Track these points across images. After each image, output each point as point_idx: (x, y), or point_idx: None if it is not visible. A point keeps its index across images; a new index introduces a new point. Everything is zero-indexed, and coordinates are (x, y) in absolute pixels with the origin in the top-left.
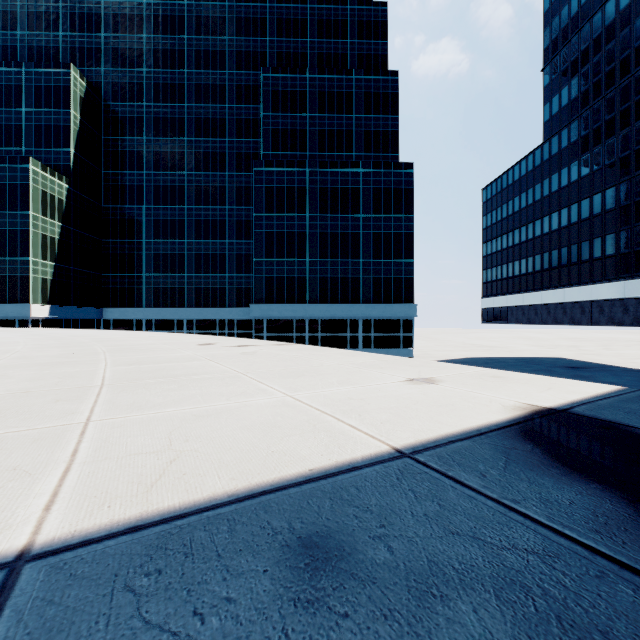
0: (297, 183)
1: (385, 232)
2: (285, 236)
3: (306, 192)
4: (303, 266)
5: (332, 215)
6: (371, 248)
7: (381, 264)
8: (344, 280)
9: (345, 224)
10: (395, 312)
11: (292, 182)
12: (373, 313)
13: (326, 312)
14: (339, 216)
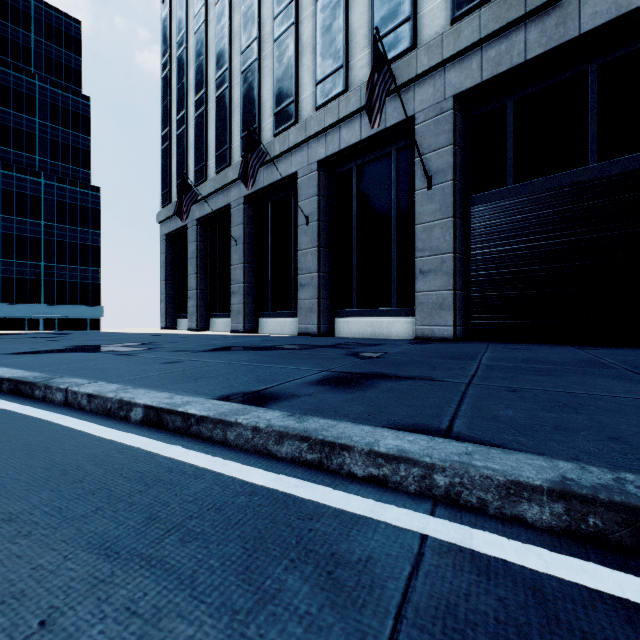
0: None
1: (71, 241)
2: None
3: None
4: None
5: (5, 216)
6: (55, 254)
7: (66, 269)
8: (22, 281)
9: (23, 227)
10: (82, 312)
11: None
12: (57, 313)
13: None
14: (15, 218)
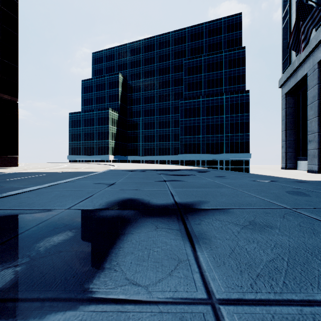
0: (196, 105)
1: (235, 122)
2: (192, 127)
3: (200, 108)
4: (199, 138)
5: (211, 117)
6: (229, 129)
7: (233, 136)
8: (216, 143)
9: (217, 120)
10: (240, 157)
11: (194, 105)
12: (230, 157)
13: (209, 157)
14: (214, 117)
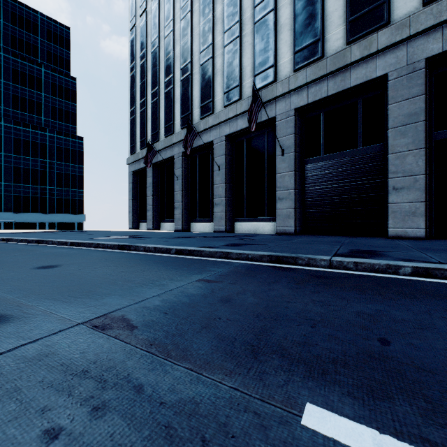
0: None
1: (65, 173)
2: None
3: (2, 138)
4: None
5: (25, 157)
6: (55, 181)
7: (62, 191)
8: (35, 198)
9: (35, 164)
10: (72, 218)
11: None
12: (57, 219)
13: (20, 218)
14: (31, 158)
